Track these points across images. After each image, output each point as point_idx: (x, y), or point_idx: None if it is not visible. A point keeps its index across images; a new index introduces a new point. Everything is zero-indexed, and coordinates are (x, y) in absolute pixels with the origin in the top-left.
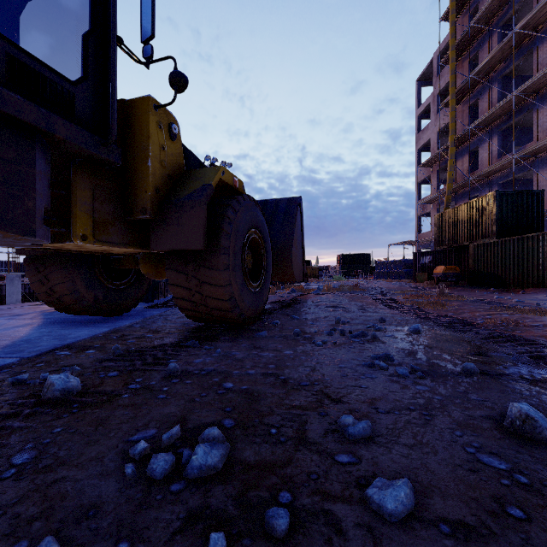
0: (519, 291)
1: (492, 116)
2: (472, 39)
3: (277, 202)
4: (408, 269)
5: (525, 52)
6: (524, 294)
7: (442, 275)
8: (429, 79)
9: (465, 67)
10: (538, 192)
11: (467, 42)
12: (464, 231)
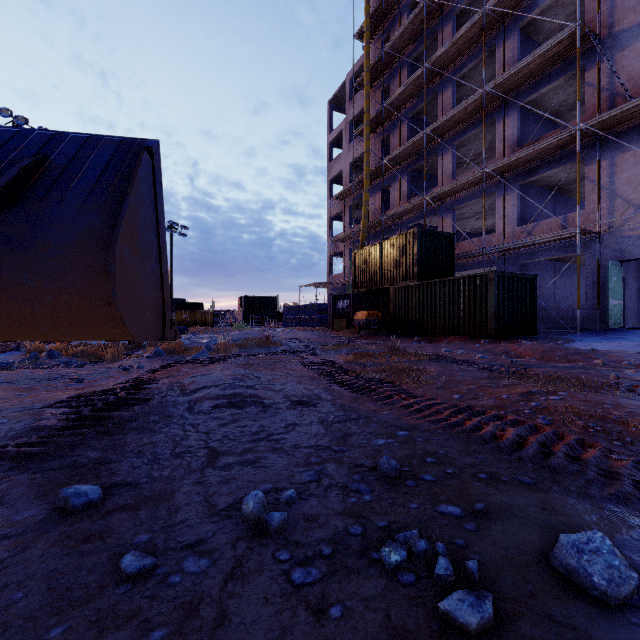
0: (441, 339)
1: (404, 153)
2: (384, 68)
3: (90, 141)
4: (323, 315)
5: (432, 94)
6: (453, 344)
7: (365, 322)
8: (341, 105)
9: (377, 98)
10: (450, 235)
11: (380, 69)
12: (384, 271)
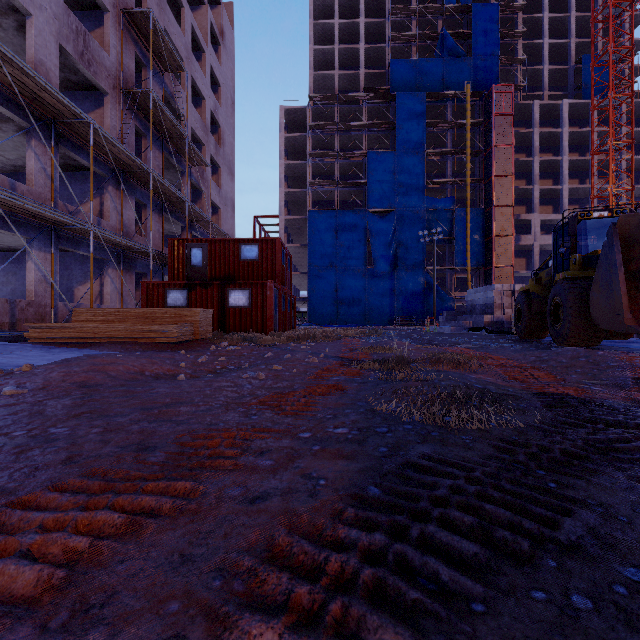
0: None
1: None
2: None
3: None
4: None
5: None
6: None
7: None
8: None
9: None
10: None
11: None
12: None
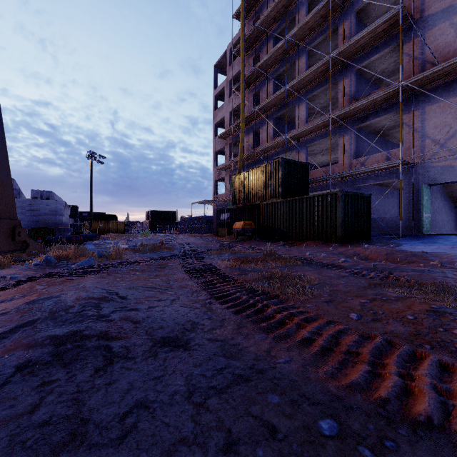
0: (301, 243)
1: (270, 104)
2: (256, 40)
3: None
4: (209, 225)
5: (290, 60)
6: (311, 247)
7: (241, 230)
8: (223, 69)
9: (250, 63)
10: (305, 164)
11: (253, 41)
12: (256, 191)
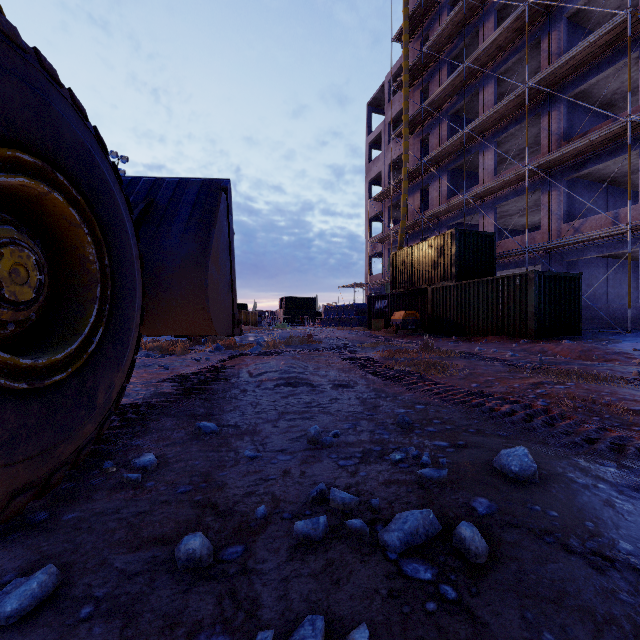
0: (480, 339)
1: (443, 153)
2: (423, 68)
3: (181, 184)
4: (361, 315)
5: (472, 91)
6: (491, 343)
7: (402, 322)
8: (379, 107)
9: (416, 98)
10: (490, 235)
11: (419, 70)
12: (422, 272)
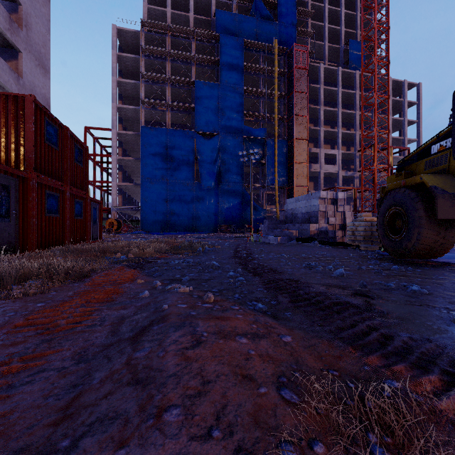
0: None
1: None
2: None
3: None
4: None
5: None
6: None
7: None
8: None
9: None
10: None
11: None
12: None
